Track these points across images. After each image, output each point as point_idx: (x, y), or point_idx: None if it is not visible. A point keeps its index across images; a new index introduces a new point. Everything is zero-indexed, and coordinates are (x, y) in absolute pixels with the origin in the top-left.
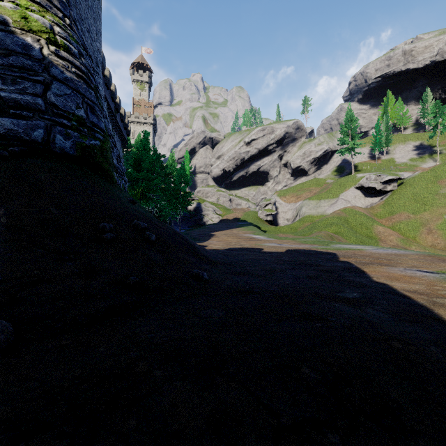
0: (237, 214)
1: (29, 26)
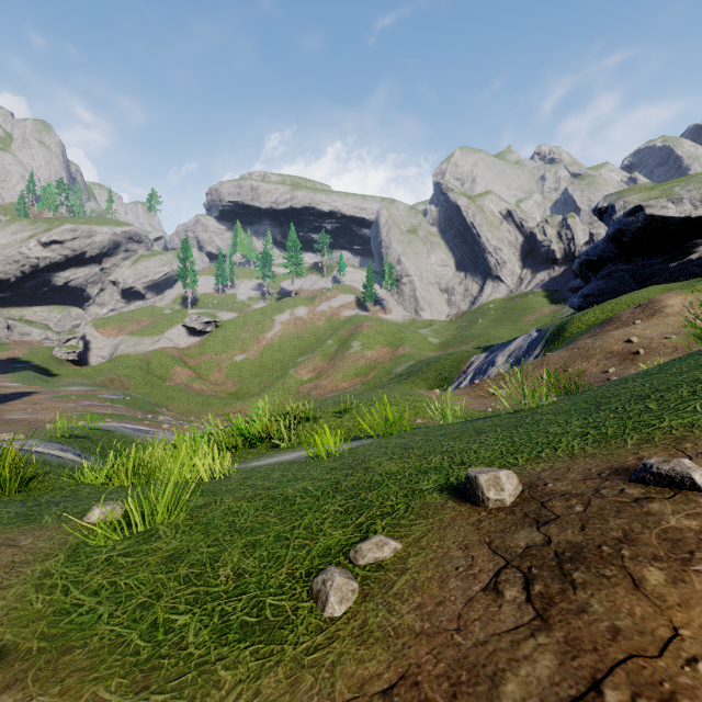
0: (16, 352)
1: None
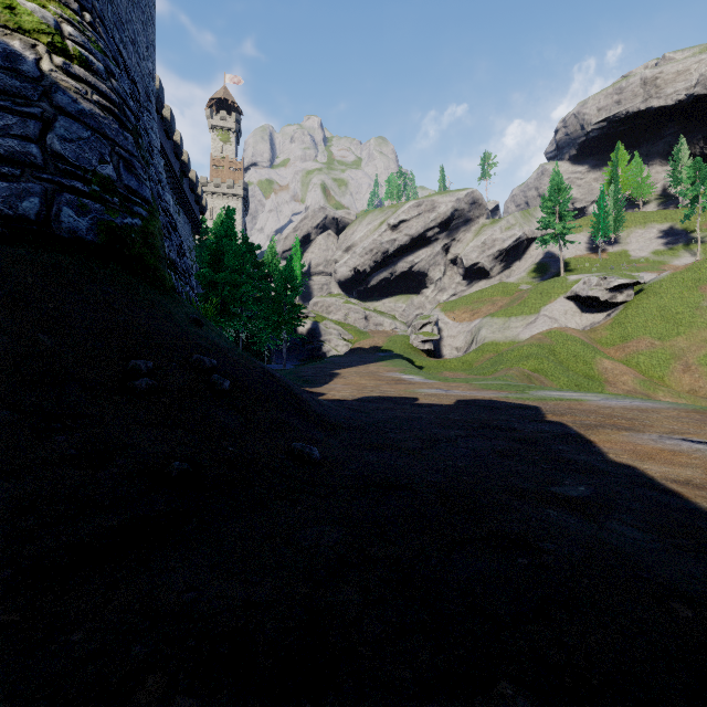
0: (376, 340)
1: (17, 22)
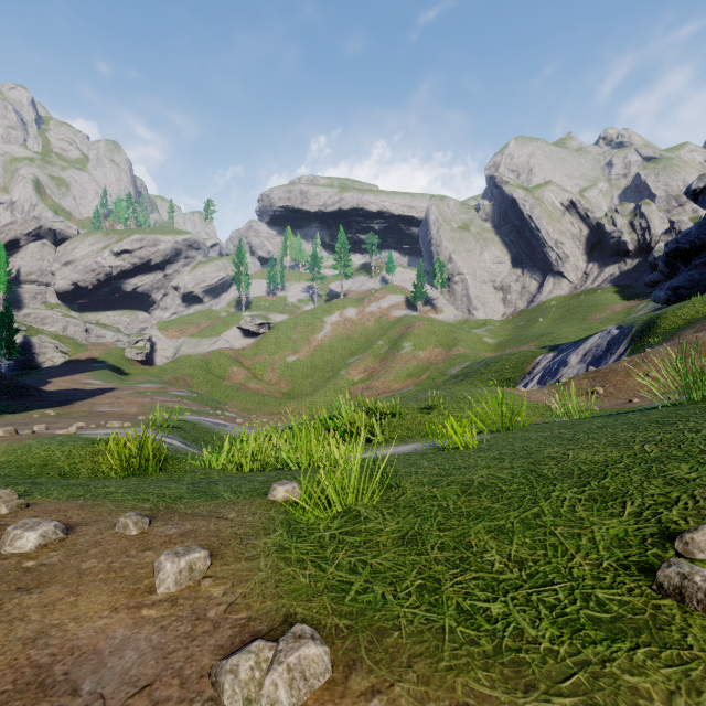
0: (94, 352)
1: None
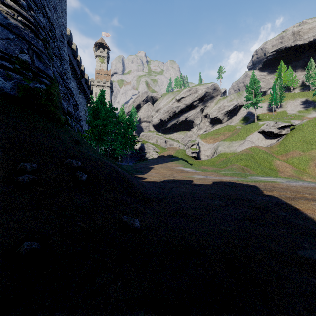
0: (170, 151)
1: None
